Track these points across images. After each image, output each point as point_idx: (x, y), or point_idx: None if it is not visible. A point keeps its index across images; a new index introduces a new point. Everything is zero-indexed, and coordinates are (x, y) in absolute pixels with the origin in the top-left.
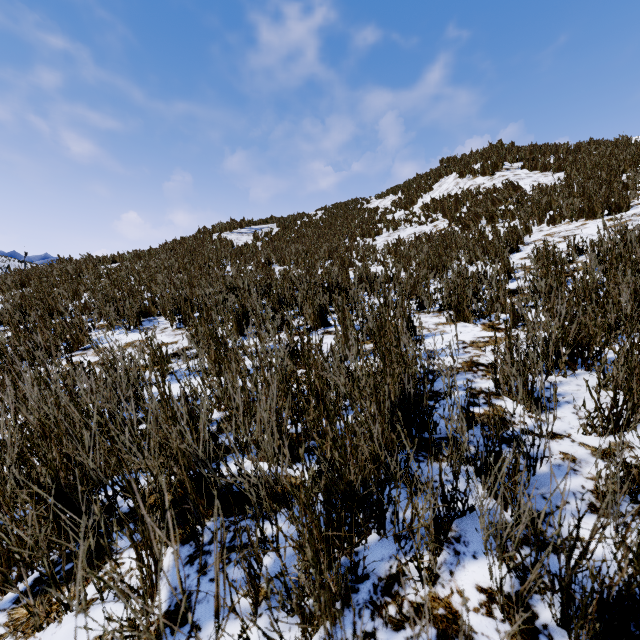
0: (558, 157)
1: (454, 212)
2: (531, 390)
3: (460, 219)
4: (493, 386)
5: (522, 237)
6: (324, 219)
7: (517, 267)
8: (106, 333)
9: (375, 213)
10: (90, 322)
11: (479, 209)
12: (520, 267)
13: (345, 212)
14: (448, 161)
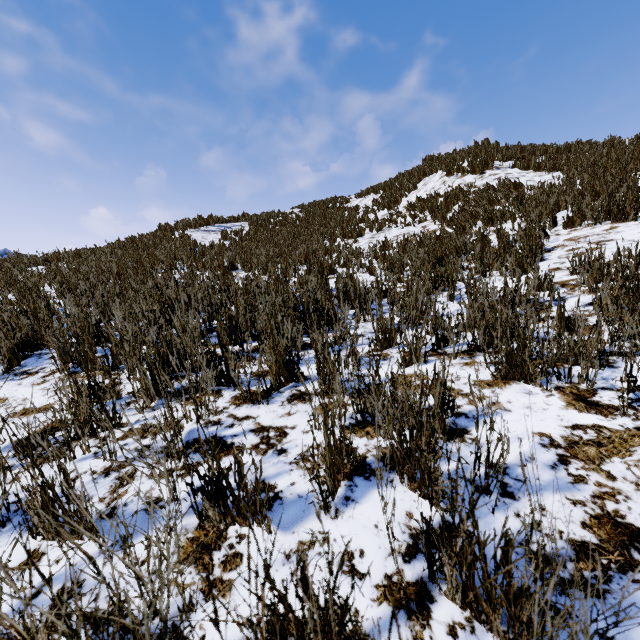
0: (549, 157)
1: (445, 212)
2: None
3: (453, 220)
4: None
5: (542, 242)
6: (301, 218)
7: (552, 282)
8: None
9: (356, 212)
10: None
11: (476, 208)
12: (556, 282)
13: (323, 211)
14: (432, 159)
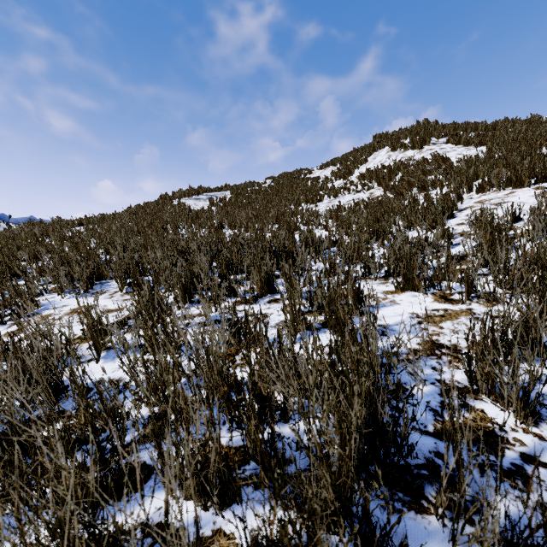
0: (478, 133)
1: (388, 181)
2: (528, 398)
3: (394, 187)
4: (465, 378)
5: (455, 204)
6: (272, 187)
7: (455, 233)
8: (57, 297)
9: (317, 182)
10: (42, 286)
11: (412, 178)
12: (458, 233)
13: (290, 181)
14: (381, 137)
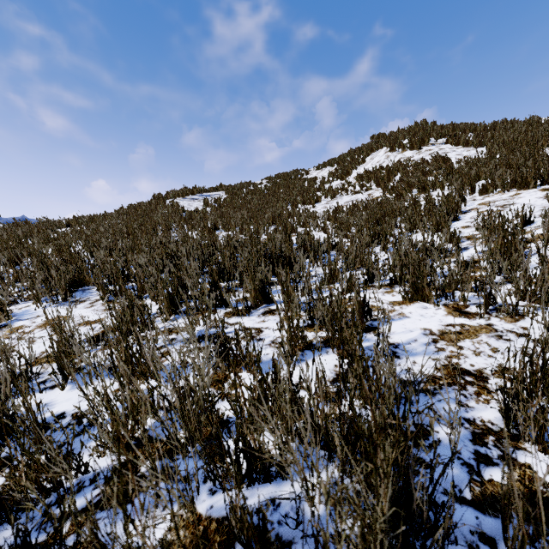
0: (477, 134)
1: (387, 182)
2: None
3: (393, 188)
4: (499, 418)
5: (459, 206)
6: (268, 187)
7: (461, 236)
8: (32, 306)
9: (314, 182)
10: (16, 293)
11: (412, 179)
12: (464, 236)
13: (287, 181)
14: (378, 137)
